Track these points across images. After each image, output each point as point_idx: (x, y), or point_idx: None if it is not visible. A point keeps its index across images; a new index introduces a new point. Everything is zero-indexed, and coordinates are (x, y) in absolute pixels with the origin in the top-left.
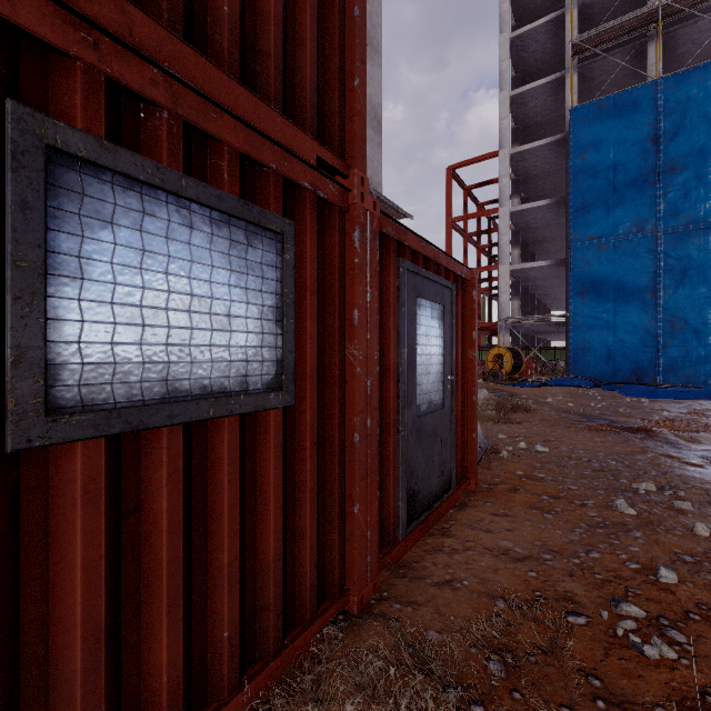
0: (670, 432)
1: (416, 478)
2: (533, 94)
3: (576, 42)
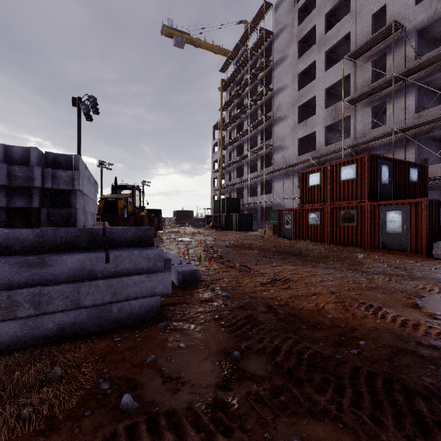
0: None
1: (386, 243)
2: None
3: None
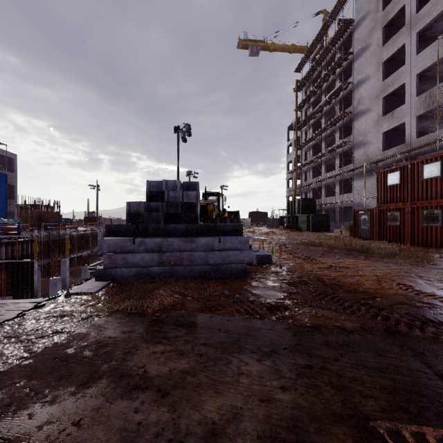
0: None
1: None
2: None
3: None
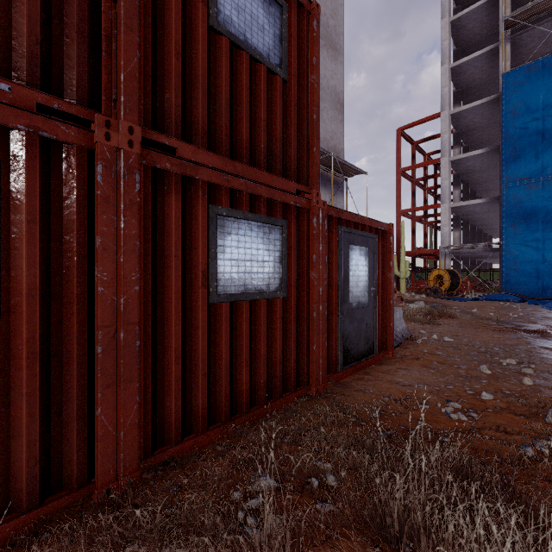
0: None
1: (349, 342)
2: (471, 64)
3: (507, 19)
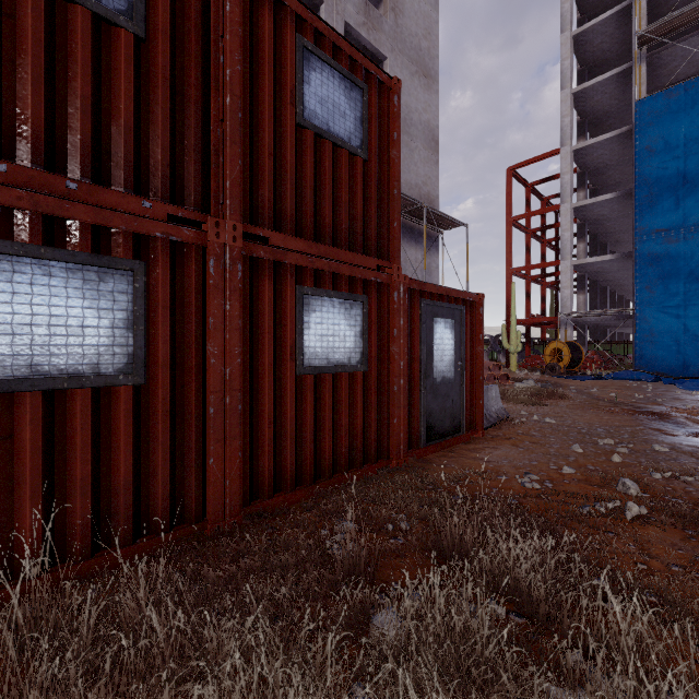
0: (683, 416)
1: (432, 418)
2: (598, 88)
3: (642, 34)
